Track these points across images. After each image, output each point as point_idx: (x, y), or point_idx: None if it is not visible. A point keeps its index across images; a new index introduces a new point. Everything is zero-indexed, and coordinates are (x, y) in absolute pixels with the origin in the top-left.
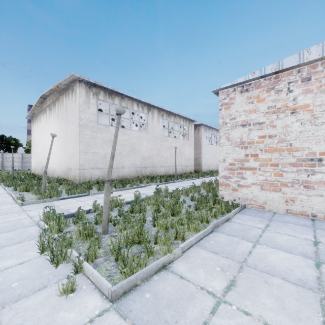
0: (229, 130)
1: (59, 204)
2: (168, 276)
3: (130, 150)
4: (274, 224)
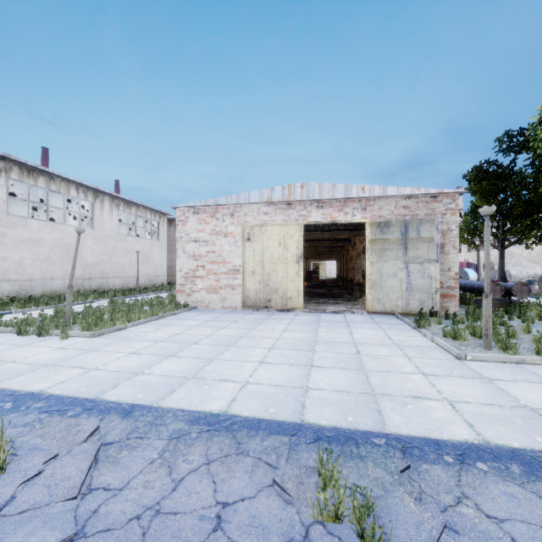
0: (185, 244)
1: None
2: (123, 331)
3: (65, 254)
4: (206, 313)
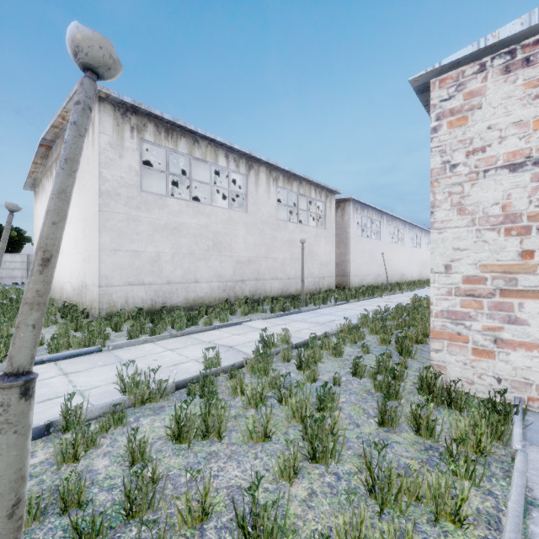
0: (463, 185)
1: None
2: None
3: (212, 247)
4: None
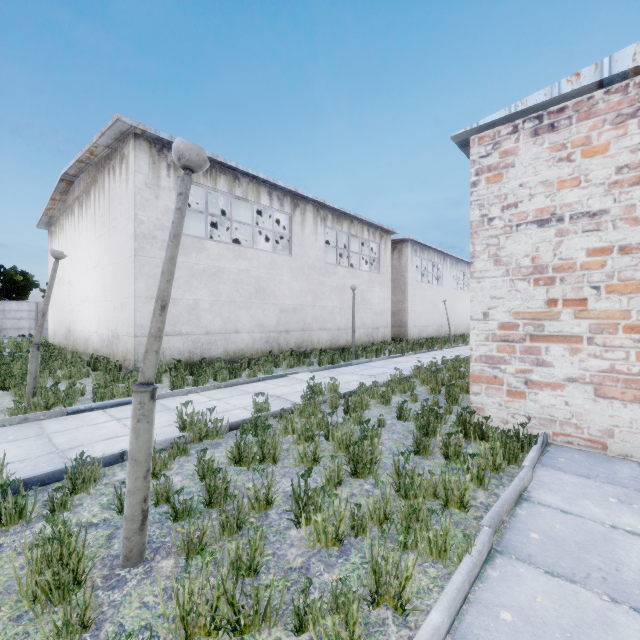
0: (499, 237)
1: (58, 430)
2: None
3: (254, 294)
4: None
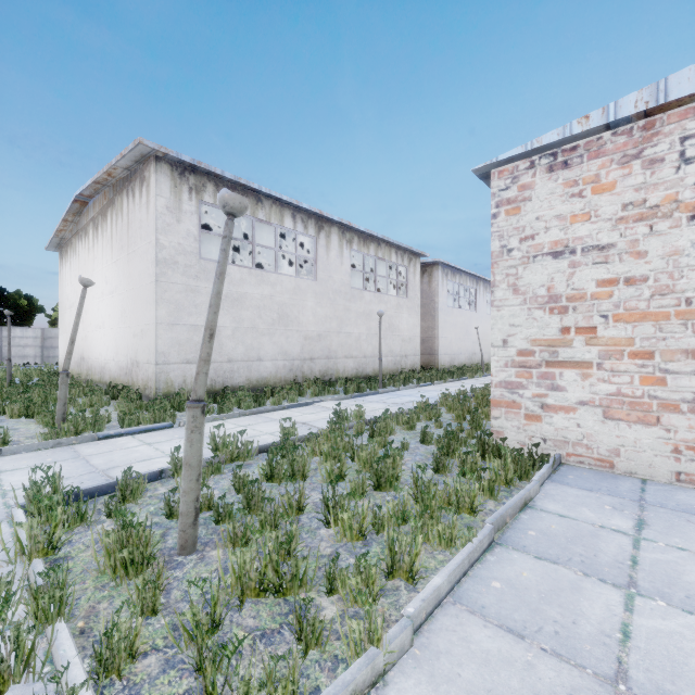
0: (517, 268)
1: (93, 453)
2: None
3: (277, 320)
4: (658, 517)
